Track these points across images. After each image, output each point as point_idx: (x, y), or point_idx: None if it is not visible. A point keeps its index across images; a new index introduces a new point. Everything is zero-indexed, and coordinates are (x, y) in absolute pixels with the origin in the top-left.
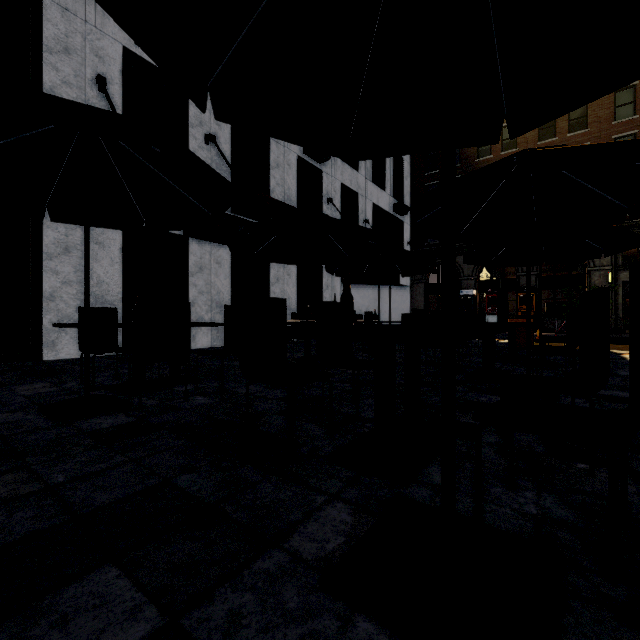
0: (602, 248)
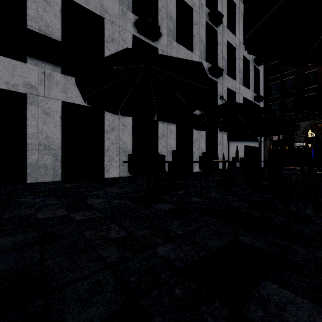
0: None
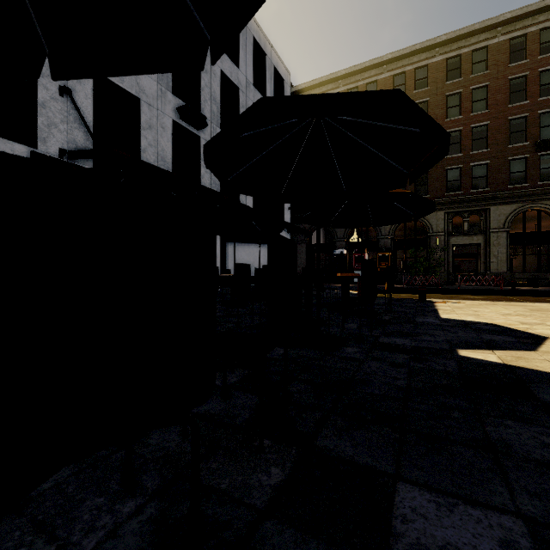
0: (412, 213)
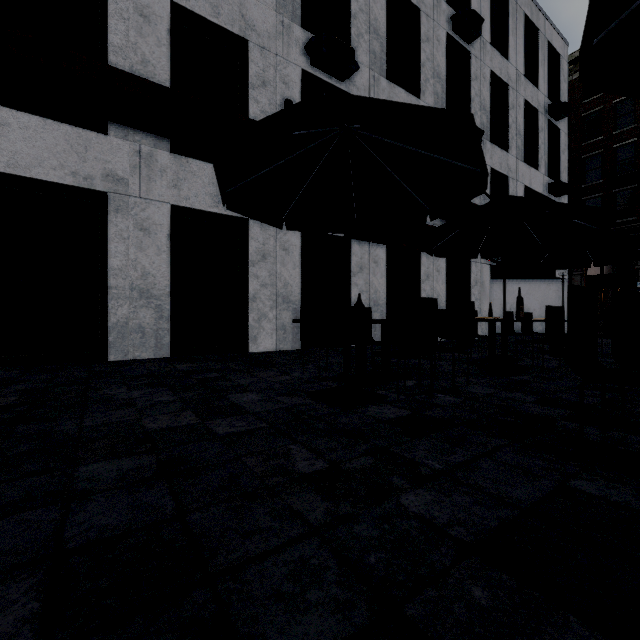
0: None
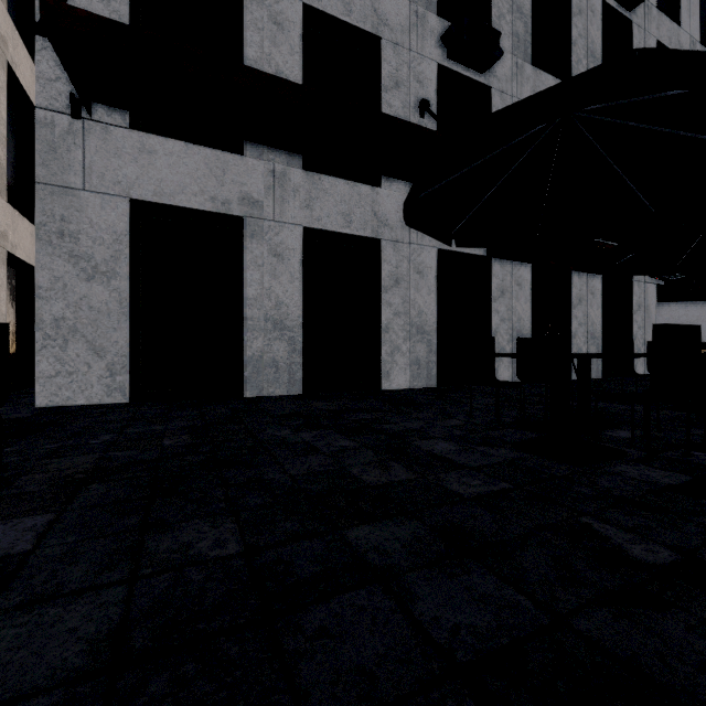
0: None
